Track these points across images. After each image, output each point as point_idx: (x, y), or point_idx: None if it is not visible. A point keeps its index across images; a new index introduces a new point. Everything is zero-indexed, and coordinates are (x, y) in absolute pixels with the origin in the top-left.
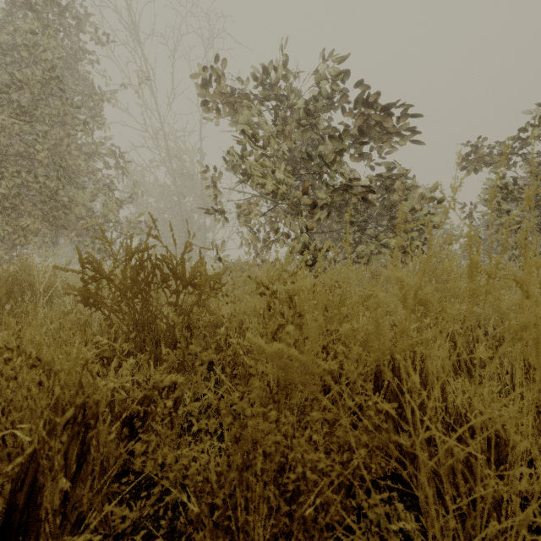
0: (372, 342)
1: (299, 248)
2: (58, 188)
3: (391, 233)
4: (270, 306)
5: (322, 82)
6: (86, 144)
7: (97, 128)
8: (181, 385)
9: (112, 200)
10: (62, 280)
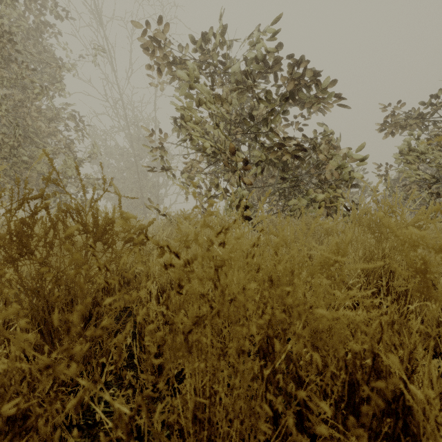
0: (348, 341)
1: (237, 201)
2: (17, 145)
3: (319, 188)
4: (180, 285)
5: (258, 47)
6: (49, 109)
7: (59, 94)
8: (33, 416)
9: (71, 158)
10: (4, 231)
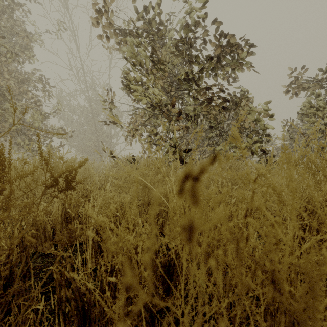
0: None
1: (174, 146)
2: None
3: None
4: None
5: (192, 16)
6: (21, 73)
7: (29, 61)
8: None
9: (37, 112)
10: None
